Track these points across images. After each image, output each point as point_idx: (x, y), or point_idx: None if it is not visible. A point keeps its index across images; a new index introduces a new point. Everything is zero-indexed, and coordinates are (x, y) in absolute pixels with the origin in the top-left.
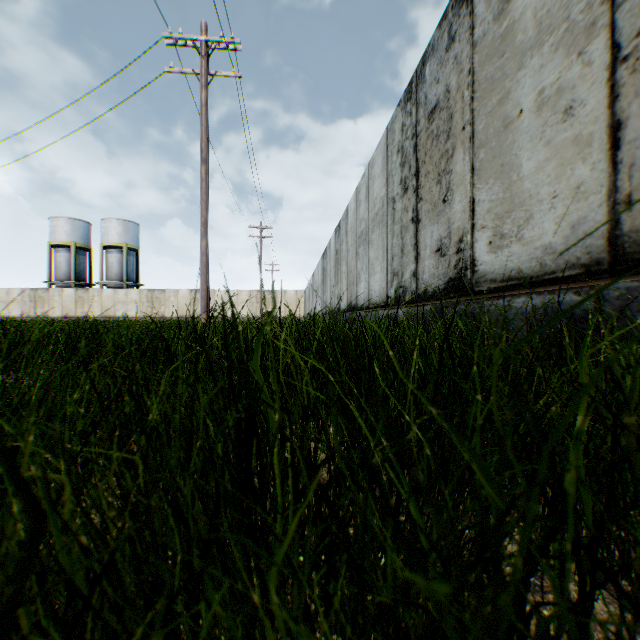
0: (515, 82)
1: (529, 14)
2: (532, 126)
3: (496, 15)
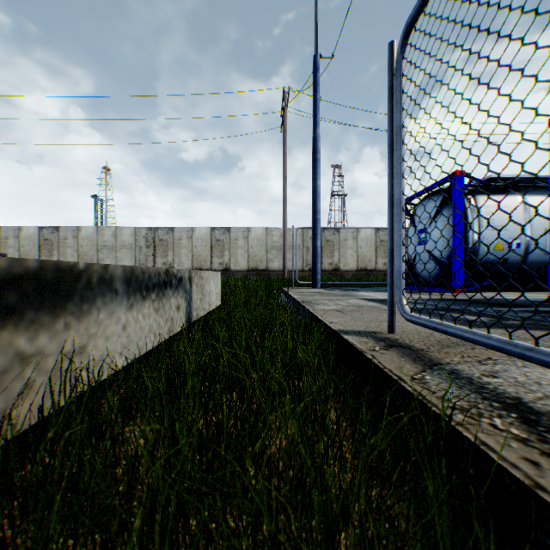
0: (10, 249)
1: (12, 243)
2: (12, 255)
3: (6, 238)
